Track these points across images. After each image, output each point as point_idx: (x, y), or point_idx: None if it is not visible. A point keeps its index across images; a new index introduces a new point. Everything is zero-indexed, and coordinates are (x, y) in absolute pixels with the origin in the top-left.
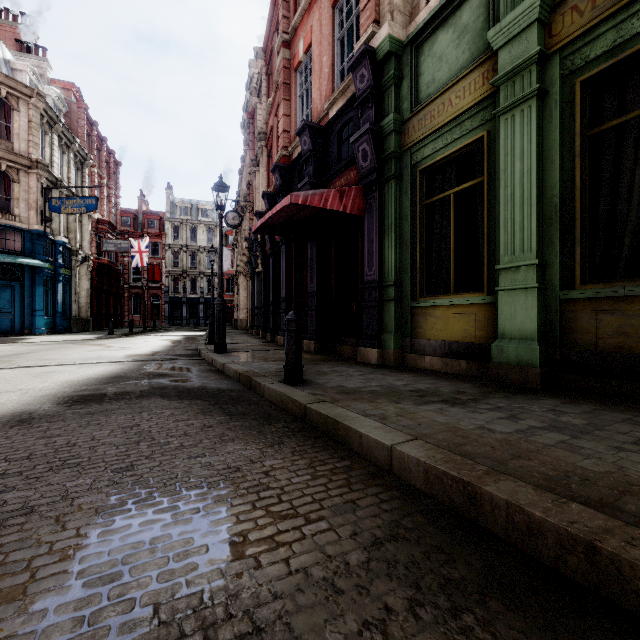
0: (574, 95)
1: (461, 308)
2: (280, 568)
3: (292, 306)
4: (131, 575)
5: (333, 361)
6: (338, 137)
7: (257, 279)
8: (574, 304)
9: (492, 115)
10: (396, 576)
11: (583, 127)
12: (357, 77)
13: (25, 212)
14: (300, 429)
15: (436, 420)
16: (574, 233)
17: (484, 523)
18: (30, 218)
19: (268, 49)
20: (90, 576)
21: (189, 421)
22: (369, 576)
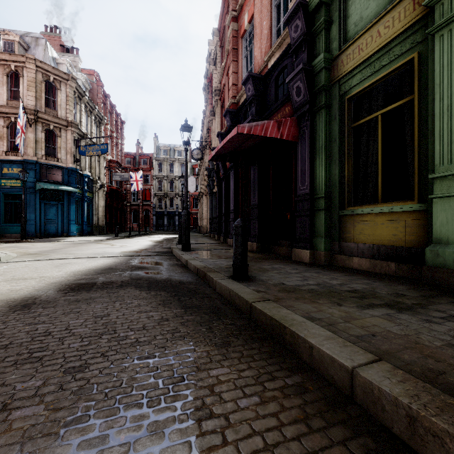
0: None
1: (389, 215)
2: None
3: (239, 216)
4: None
5: (272, 259)
6: (275, 82)
7: (214, 197)
8: None
9: (423, 36)
10: None
11: None
12: (292, 28)
13: (64, 156)
14: (246, 327)
15: (390, 330)
16: None
17: None
18: (67, 160)
19: (221, 28)
20: None
21: (150, 313)
22: None
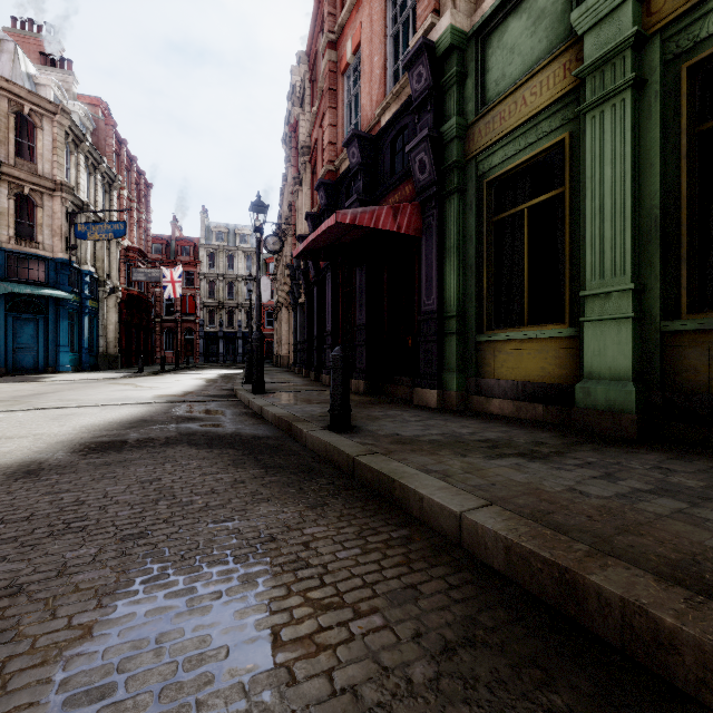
0: (679, 84)
1: (537, 342)
2: (320, 685)
3: (339, 341)
4: (127, 689)
5: (386, 404)
6: (391, 147)
7: (300, 311)
8: (679, 337)
9: (575, 113)
10: (476, 703)
11: (691, 122)
12: (413, 76)
13: (49, 239)
14: (347, 487)
15: (513, 479)
16: (679, 251)
17: (588, 623)
18: (54, 246)
19: (312, 52)
20: (75, 689)
21: (218, 475)
22: (440, 702)
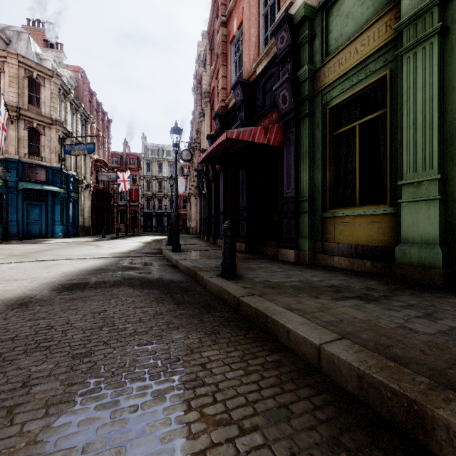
0: None
1: (366, 218)
2: None
3: (228, 217)
4: None
5: (259, 259)
6: (263, 89)
7: (203, 198)
8: None
9: (394, 56)
10: None
11: None
12: (278, 39)
13: (48, 155)
14: (234, 319)
15: (356, 317)
16: None
17: (437, 450)
18: (52, 159)
19: (211, 31)
20: None
21: (145, 308)
22: None
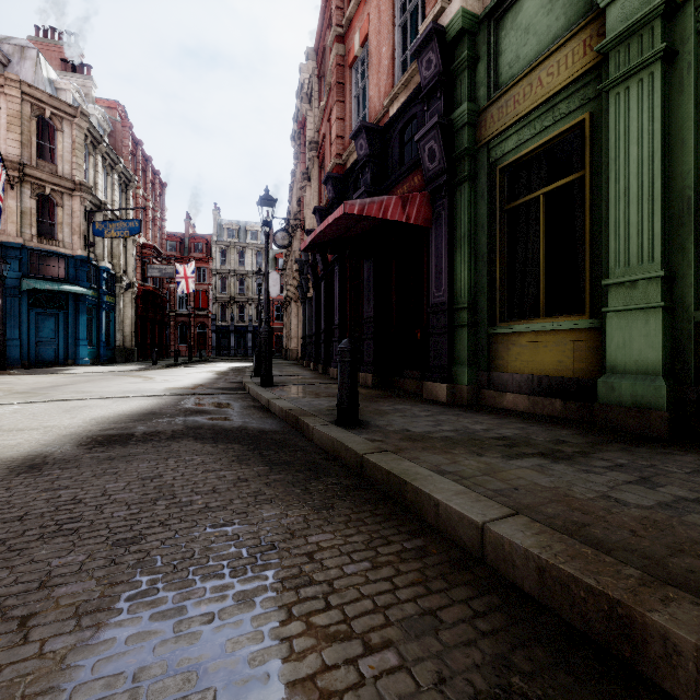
0: None
1: (554, 335)
2: None
3: (347, 334)
4: None
5: (394, 398)
6: (399, 138)
7: (308, 305)
8: None
9: (596, 92)
10: None
11: None
12: (423, 63)
13: (69, 237)
14: (356, 487)
15: (538, 483)
16: None
17: (650, 672)
18: (74, 243)
19: (320, 48)
20: None
21: (221, 472)
22: None
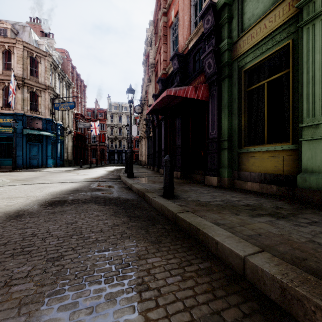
0: None
1: (272, 153)
2: None
3: (168, 153)
4: None
5: (191, 183)
6: (193, 59)
7: (150, 140)
8: None
9: (295, 28)
10: None
11: None
12: (205, 21)
13: (43, 110)
14: (172, 230)
15: (271, 231)
16: None
17: None
18: (45, 113)
19: (155, 20)
20: None
21: (105, 220)
22: None
